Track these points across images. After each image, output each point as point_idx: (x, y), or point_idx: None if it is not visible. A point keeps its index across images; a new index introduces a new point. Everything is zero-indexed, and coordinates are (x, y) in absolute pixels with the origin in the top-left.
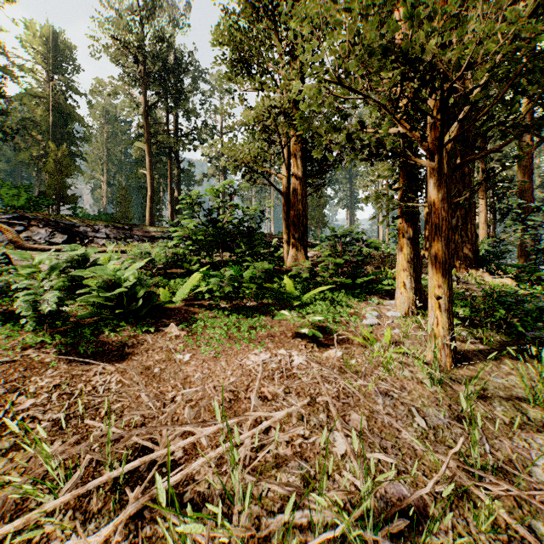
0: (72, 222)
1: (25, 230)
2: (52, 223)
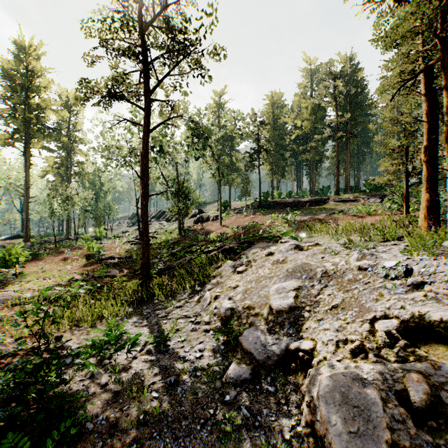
0: (384, 194)
1: (367, 199)
2: (376, 196)
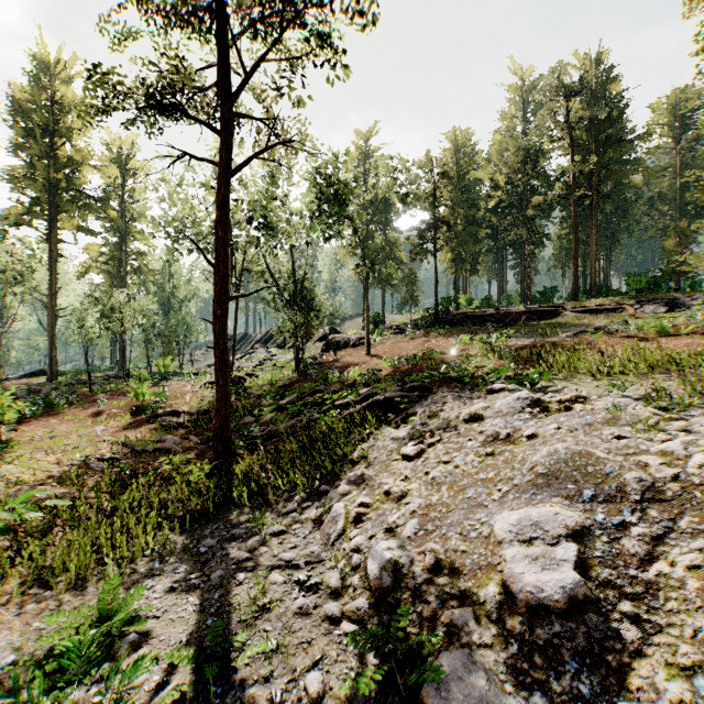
0: (673, 296)
1: (639, 307)
2: (657, 300)
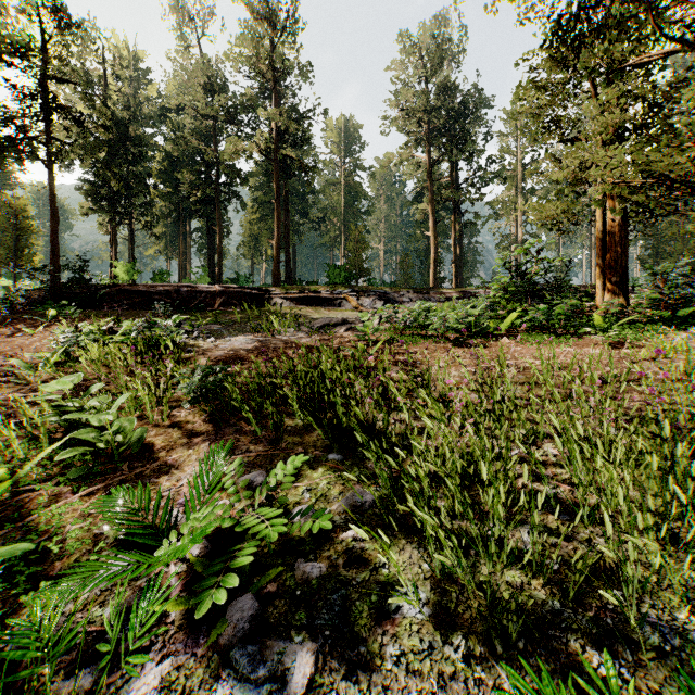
0: (384, 291)
1: (357, 300)
2: (372, 293)
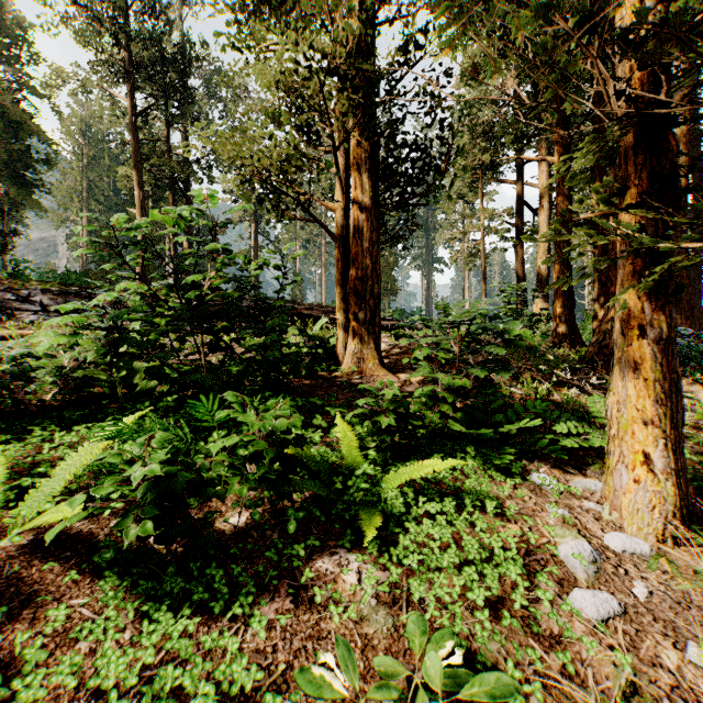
0: None
1: None
2: None
